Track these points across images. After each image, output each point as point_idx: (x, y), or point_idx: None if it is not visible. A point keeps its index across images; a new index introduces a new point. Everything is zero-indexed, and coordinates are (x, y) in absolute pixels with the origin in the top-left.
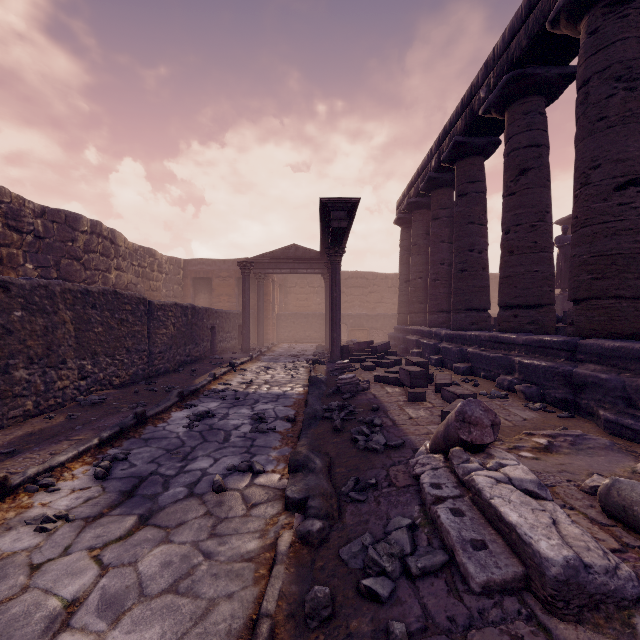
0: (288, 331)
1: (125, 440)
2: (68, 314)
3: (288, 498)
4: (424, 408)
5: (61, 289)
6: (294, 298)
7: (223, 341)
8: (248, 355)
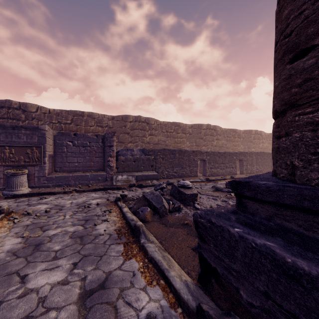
0: None
1: None
2: (254, 157)
3: None
4: None
5: (253, 152)
6: None
7: None
8: None
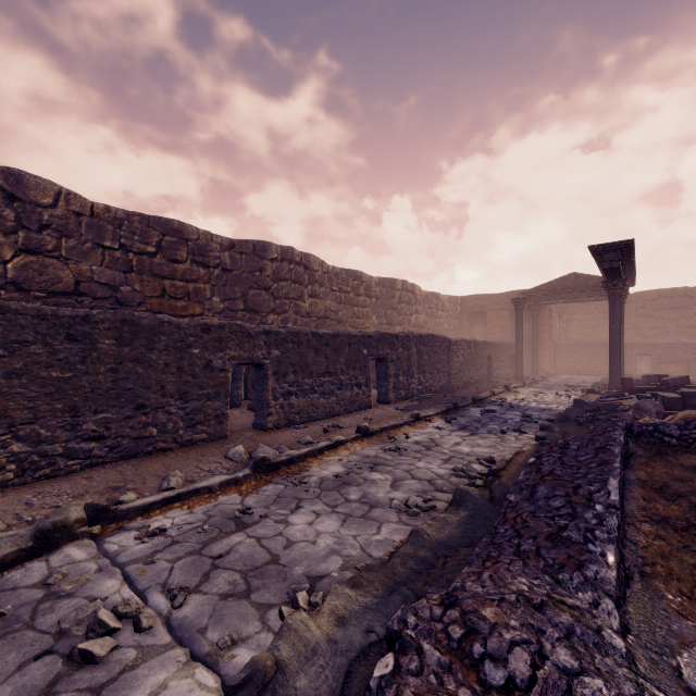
0: (568, 362)
1: (451, 414)
2: (414, 349)
3: (537, 436)
4: None
5: (412, 336)
6: (577, 326)
7: (497, 369)
8: (521, 382)
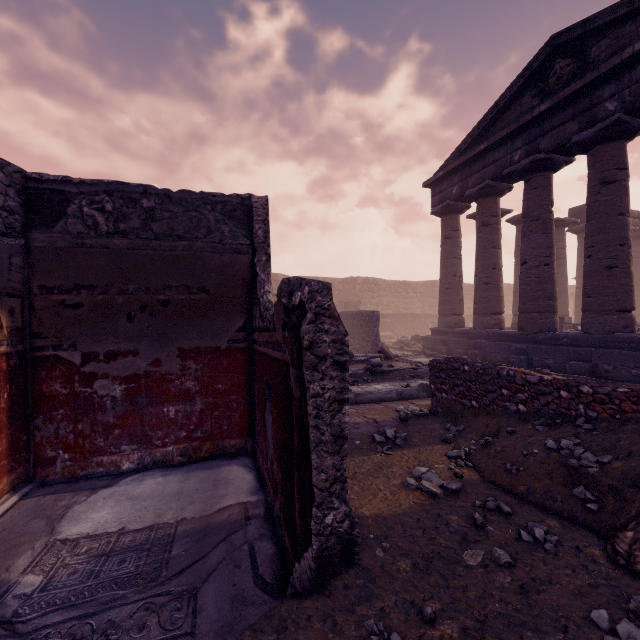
0: None
1: None
2: None
3: None
4: None
5: None
6: None
7: None
8: None
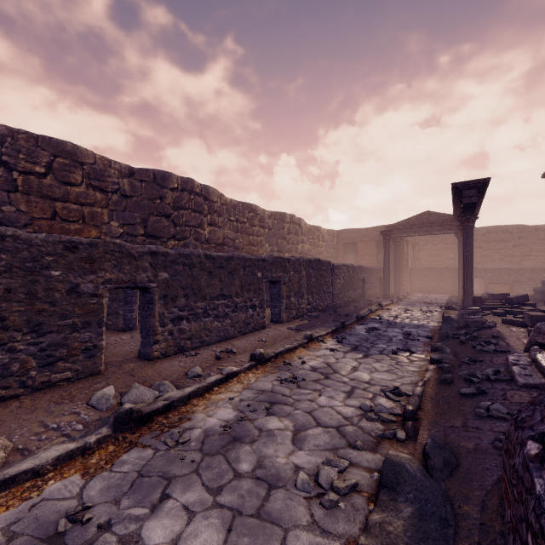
0: (421, 283)
1: (340, 333)
2: (304, 272)
3: (431, 358)
4: None
5: (302, 260)
6: (426, 254)
7: (369, 289)
8: (389, 300)
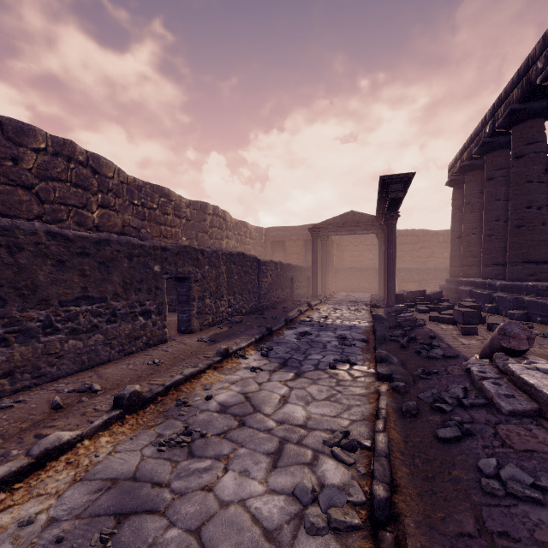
0: (345, 282)
1: (266, 342)
2: (224, 268)
3: (379, 373)
4: (475, 339)
5: (221, 253)
6: (349, 255)
7: (298, 289)
8: (317, 300)
